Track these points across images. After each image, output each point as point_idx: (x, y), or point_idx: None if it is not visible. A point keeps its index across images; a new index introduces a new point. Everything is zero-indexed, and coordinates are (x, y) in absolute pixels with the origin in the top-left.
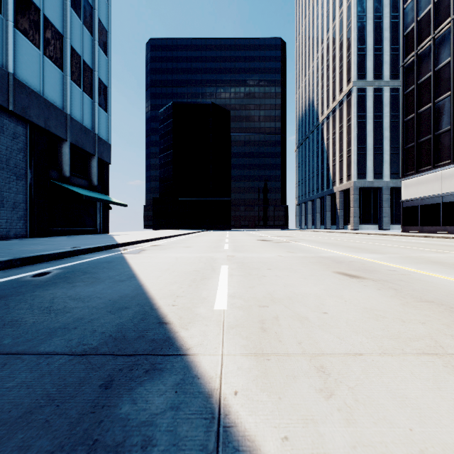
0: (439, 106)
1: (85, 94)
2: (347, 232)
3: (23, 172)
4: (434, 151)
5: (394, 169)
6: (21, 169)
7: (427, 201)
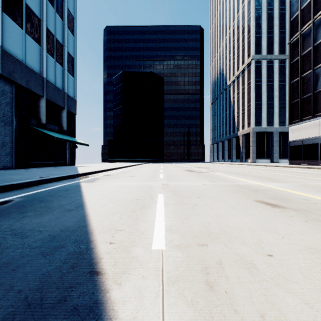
0: (317, 72)
1: (57, 63)
2: (248, 164)
3: (9, 119)
4: (313, 105)
5: (282, 118)
6: (8, 118)
7: (308, 141)
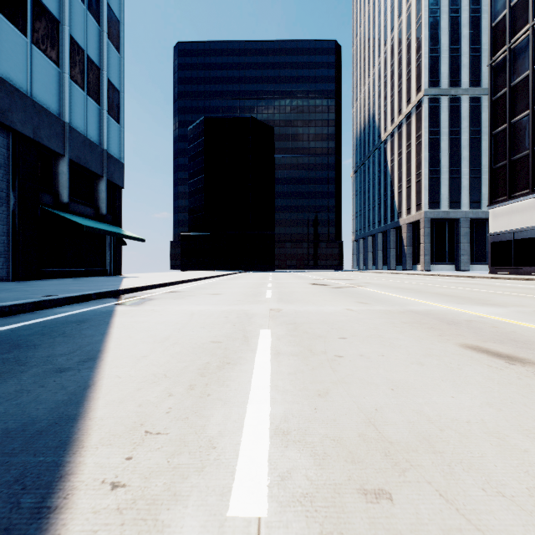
0: None
1: (90, 99)
2: (419, 273)
3: (3, 194)
4: (533, 171)
5: (475, 196)
6: (0, 192)
7: (524, 234)
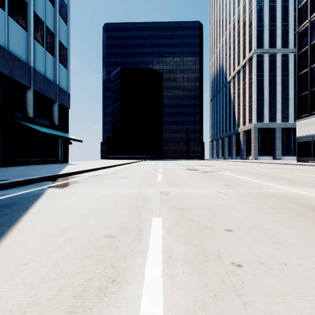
0: None
1: (48, 53)
2: (252, 161)
3: None
4: None
5: (285, 114)
6: None
7: None
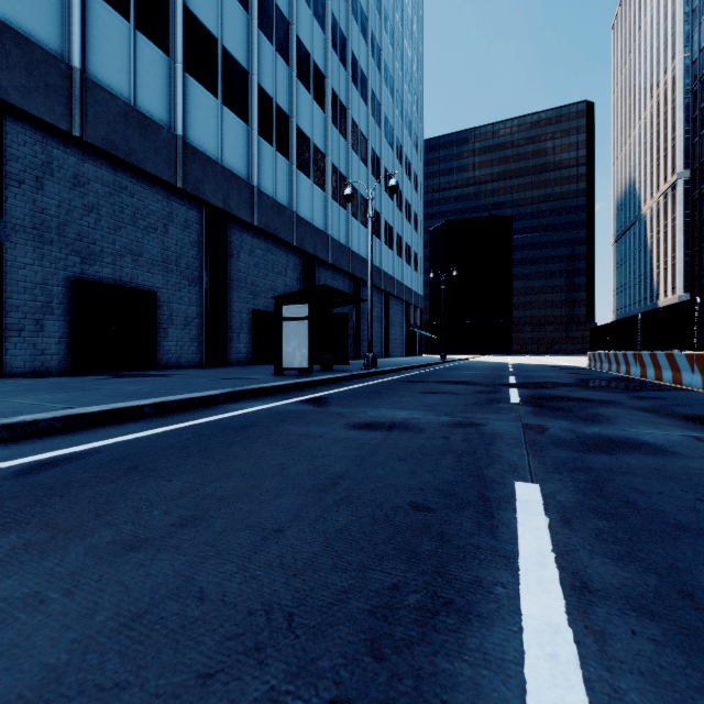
0: None
1: (416, 272)
2: None
3: (403, 326)
4: None
5: None
6: (403, 325)
7: None
